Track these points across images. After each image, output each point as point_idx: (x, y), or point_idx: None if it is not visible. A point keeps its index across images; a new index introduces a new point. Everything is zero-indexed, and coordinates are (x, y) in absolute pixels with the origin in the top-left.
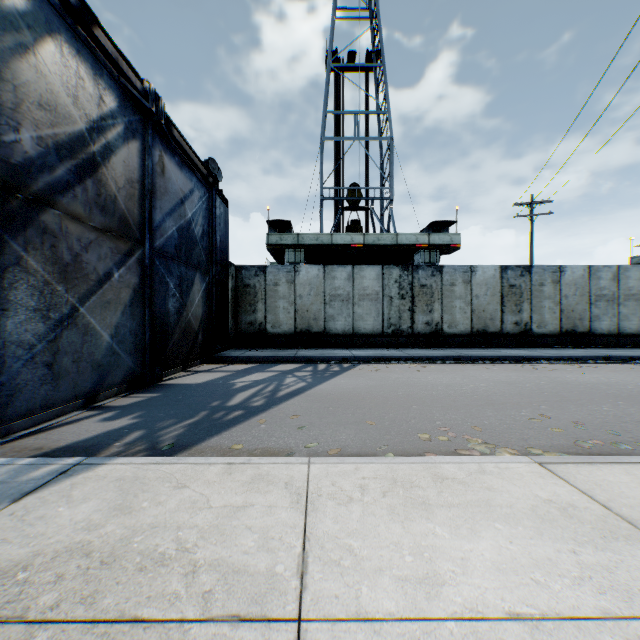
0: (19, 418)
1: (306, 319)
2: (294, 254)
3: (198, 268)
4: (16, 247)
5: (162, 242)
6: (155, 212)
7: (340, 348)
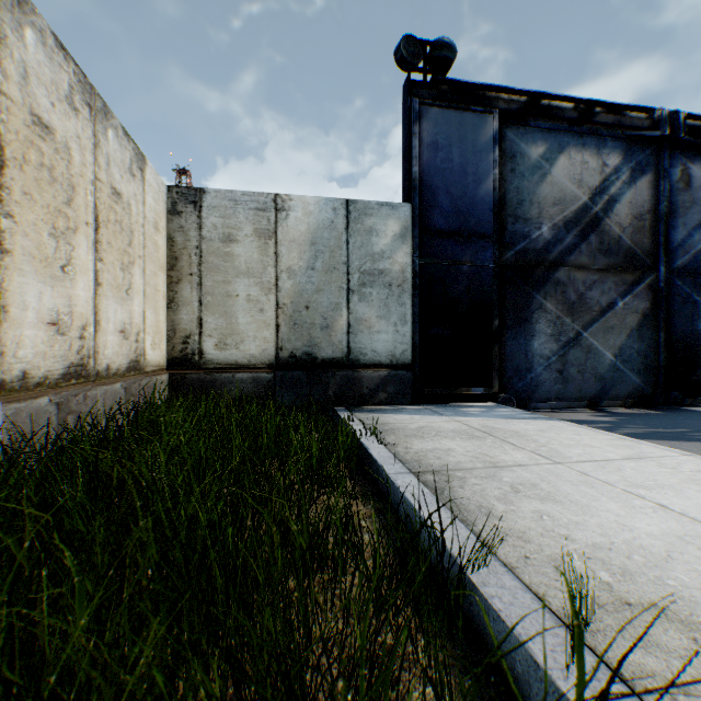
0: (540, 401)
1: None
2: None
3: None
4: (538, 298)
5: (685, 260)
6: (673, 232)
7: None
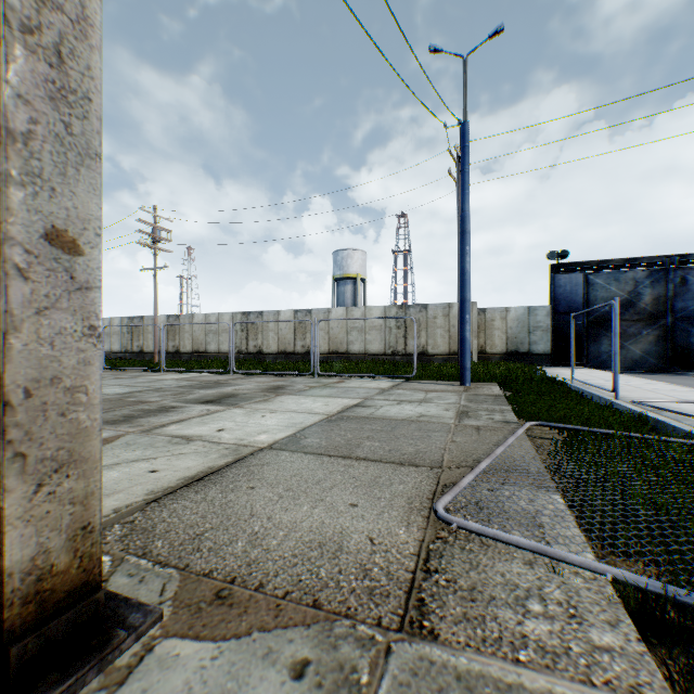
0: (605, 368)
1: None
2: None
3: None
4: (603, 332)
5: (683, 314)
6: (676, 303)
7: None
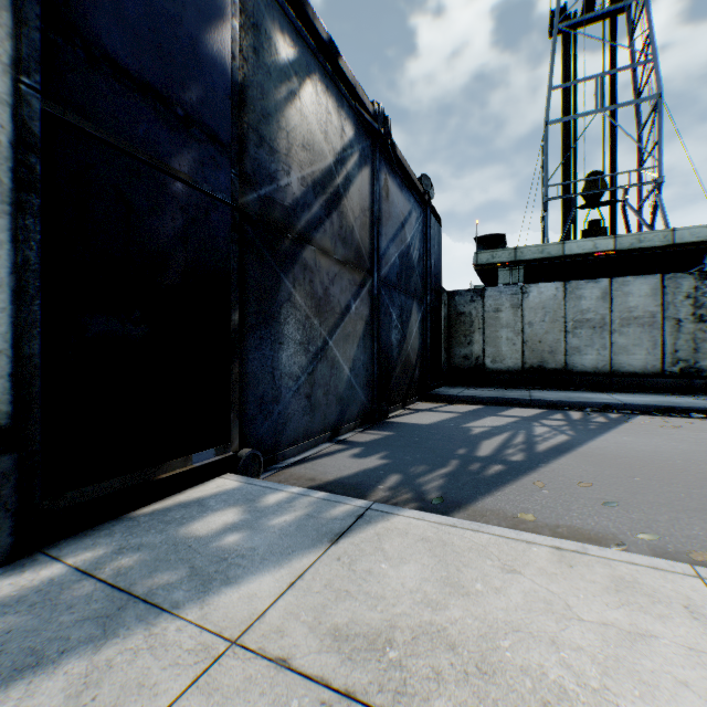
0: (288, 445)
1: (538, 352)
2: (510, 273)
3: (414, 296)
4: (287, 284)
5: (386, 270)
6: (381, 239)
7: (589, 391)
